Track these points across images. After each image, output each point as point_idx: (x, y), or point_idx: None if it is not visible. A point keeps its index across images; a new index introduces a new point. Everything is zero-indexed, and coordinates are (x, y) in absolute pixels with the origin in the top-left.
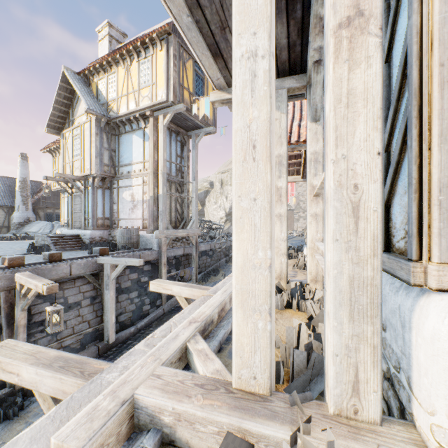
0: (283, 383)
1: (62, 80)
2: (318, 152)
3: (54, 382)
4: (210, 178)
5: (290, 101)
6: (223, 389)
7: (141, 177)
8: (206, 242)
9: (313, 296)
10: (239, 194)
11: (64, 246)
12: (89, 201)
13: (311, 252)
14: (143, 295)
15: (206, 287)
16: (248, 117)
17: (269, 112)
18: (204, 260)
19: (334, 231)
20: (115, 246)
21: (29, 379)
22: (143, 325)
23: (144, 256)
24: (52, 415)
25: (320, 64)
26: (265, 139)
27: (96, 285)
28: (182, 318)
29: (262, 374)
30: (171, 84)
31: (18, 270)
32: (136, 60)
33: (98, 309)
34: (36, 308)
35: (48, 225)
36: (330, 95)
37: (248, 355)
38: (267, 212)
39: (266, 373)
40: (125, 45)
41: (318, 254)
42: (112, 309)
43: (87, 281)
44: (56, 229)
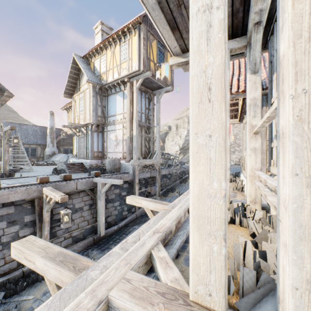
0: (233, 294)
1: (73, 62)
2: (256, 98)
3: (56, 272)
4: (168, 123)
5: (231, 60)
6: (181, 300)
7: (121, 124)
8: (165, 168)
9: (253, 215)
10: (195, 131)
11: (73, 170)
12: (89, 140)
13: (250, 179)
14: (122, 204)
15: (166, 203)
16: (204, 63)
17: (224, 56)
18: (164, 181)
19: (293, 165)
20: (105, 171)
21: (40, 267)
22: (122, 225)
23: (123, 178)
24: (49, 304)
25: (260, 24)
26: (220, 81)
27: (93, 196)
28: (148, 227)
29: (217, 292)
30: (141, 58)
31: (45, 185)
32: (118, 44)
33: (94, 212)
34: (55, 210)
35: (65, 156)
36: (289, 32)
37: (204, 273)
38: (222, 147)
39: (221, 292)
40: (111, 35)
41: (257, 181)
42: (102, 213)
43: (87, 193)
44: (70, 159)
